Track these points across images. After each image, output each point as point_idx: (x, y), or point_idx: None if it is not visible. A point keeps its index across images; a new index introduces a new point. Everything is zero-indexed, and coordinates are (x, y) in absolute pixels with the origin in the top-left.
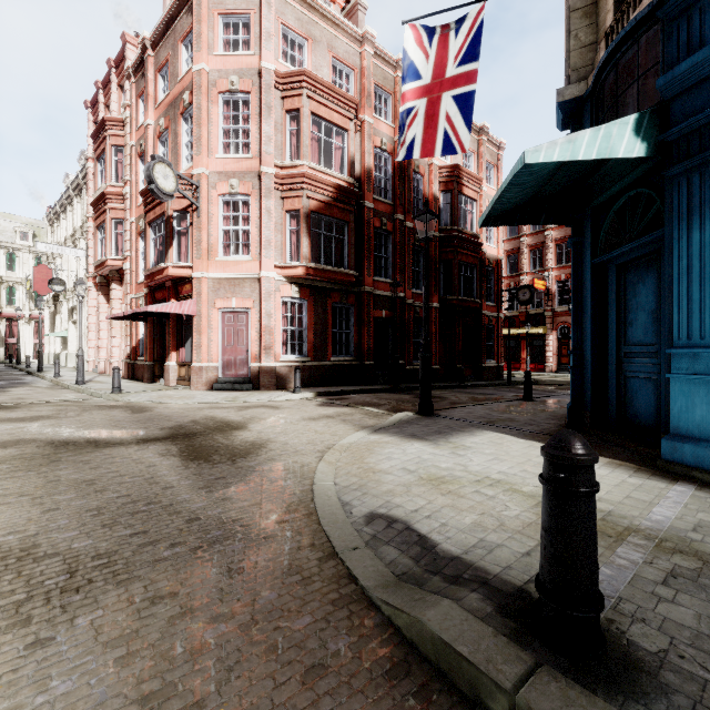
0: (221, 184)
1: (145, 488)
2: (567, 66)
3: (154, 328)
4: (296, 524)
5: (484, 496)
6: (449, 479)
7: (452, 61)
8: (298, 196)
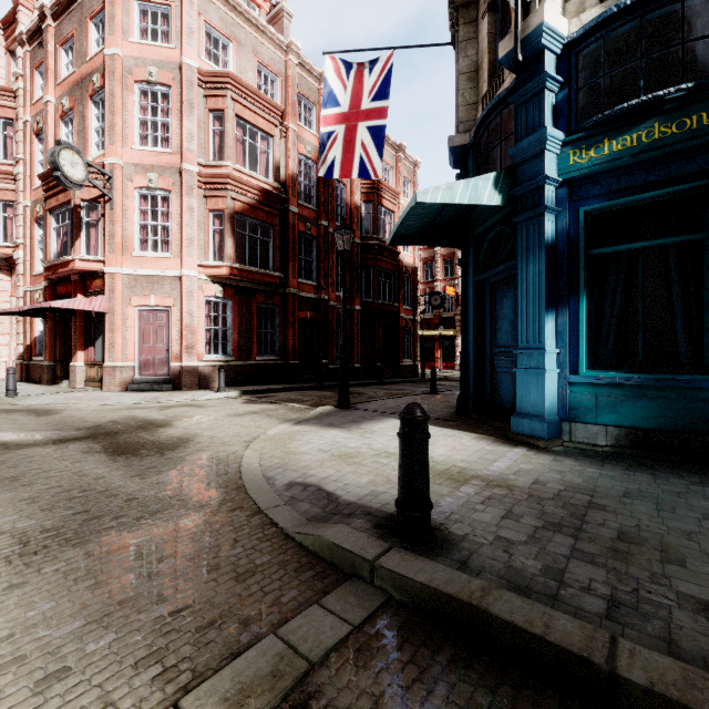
0: (137, 177)
1: (76, 480)
2: (457, 117)
3: (56, 325)
4: (227, 495)
5: (380, 464)
6: (356, 455)
7: (366, 96)
8: (223, 197)
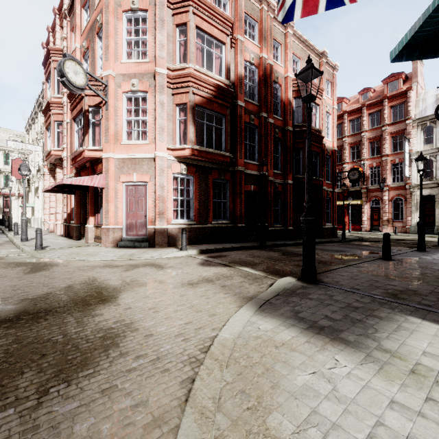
0: (124, 84)
1: None
2: None
3: (80, 199)
4: None
5: None
6: None
7: None
8: (186, 92)
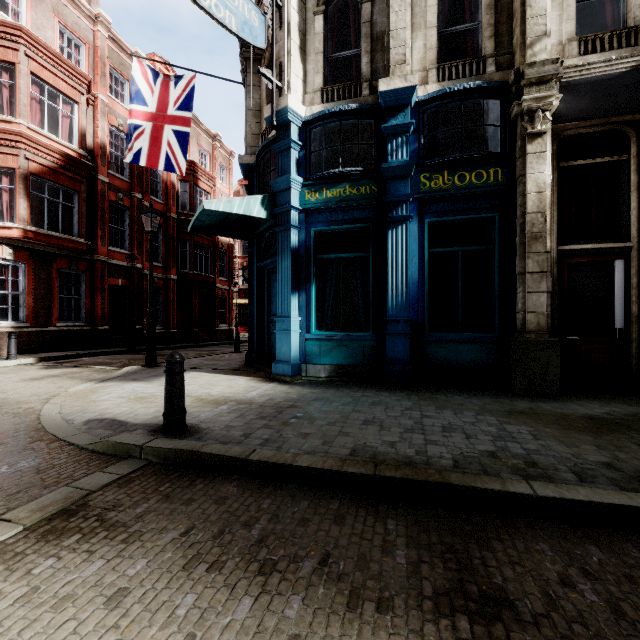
0: None
1: None
2: (246, 141)
3: None
4: (26, 435)
5: None
6: (150, 397)
7: (172, 104)
8: (13, 155)
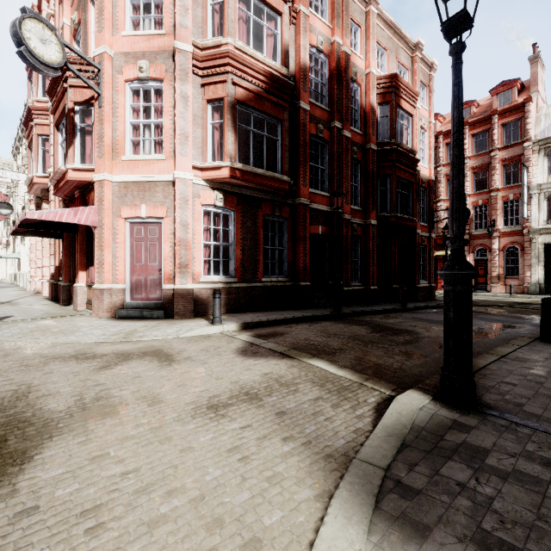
0: (128, 67)
1: None
2: None
3: (70, 246)
4: None
5: None
6: None
7: None
8: (222, 82)
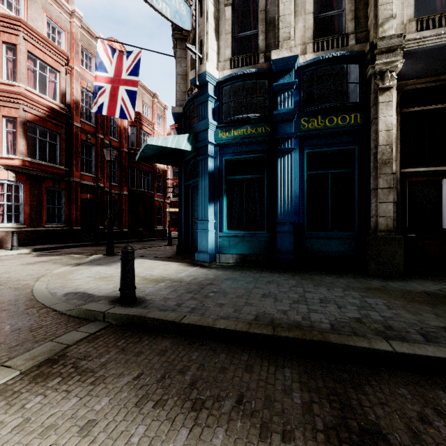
0: None
1: None
2: (176, 97)
3: None
4: (23, 303)
5: None
6: (110, 277)
7: (125, 71)
8: (15, 108)
